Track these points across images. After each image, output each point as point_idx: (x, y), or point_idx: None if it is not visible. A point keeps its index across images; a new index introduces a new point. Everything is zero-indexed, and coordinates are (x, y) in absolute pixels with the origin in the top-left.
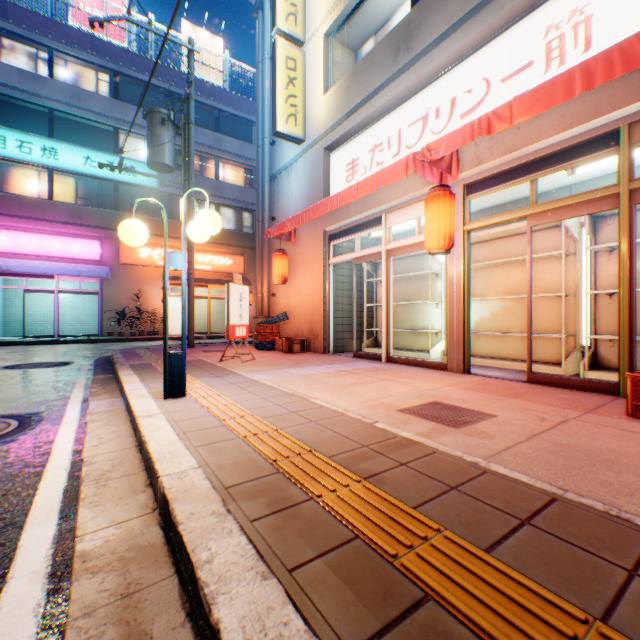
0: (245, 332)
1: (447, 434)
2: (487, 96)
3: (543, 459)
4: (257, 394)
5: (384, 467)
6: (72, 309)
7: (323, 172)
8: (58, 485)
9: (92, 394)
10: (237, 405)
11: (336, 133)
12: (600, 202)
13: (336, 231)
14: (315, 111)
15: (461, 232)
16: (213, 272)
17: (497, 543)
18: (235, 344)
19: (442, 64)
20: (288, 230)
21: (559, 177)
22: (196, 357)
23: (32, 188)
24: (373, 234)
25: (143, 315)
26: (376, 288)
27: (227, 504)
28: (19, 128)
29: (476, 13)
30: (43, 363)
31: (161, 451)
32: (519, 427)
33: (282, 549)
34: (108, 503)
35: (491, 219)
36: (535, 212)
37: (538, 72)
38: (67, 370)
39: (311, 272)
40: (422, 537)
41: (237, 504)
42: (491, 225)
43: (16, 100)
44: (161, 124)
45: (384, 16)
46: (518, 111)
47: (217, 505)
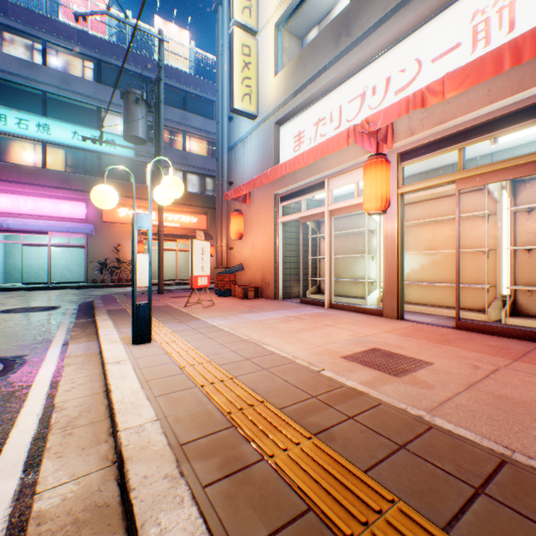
0: (206, 281)
1: (389, 383)
2: (419, 75)
3: (484, 412)
4: (215, 340)
5: (333, 421)
6: (62, 260)
7: (274, 143)
8: (28, 433)
9: (72, 337)
10: (197, 351)
11: (285, 109)
12: (523, 168)
13: (285, 194)
14: (267, 91)
15: (395, 195)
16: (181, 228)
17: (455, 519)
18: (199, 290)
19: (378, 47)
20: (243, 193)
21: (482, 146)
22: (164, 303)
23: (29, 158)
24: (317, 196)
25: (122, 265)
26: (319, 243)
27: (180, 465)
28: (18, 108)
29: (409, 1)
30: (34, 307)
31: (123, 401)
32: (455, 376)
33: (233, 525)
34: (71, 454)
35: (422, 183)
36: (463, 177)
37: (465, 52)
38: (54, 314)
39: (263, 229)
40: (376, 511)
41: (190, 465)
42: (422, 189)
43: (15, 84)
44: (135, 103)
45: (326, 8)
46: (450, 86)
47: (170, 466)
